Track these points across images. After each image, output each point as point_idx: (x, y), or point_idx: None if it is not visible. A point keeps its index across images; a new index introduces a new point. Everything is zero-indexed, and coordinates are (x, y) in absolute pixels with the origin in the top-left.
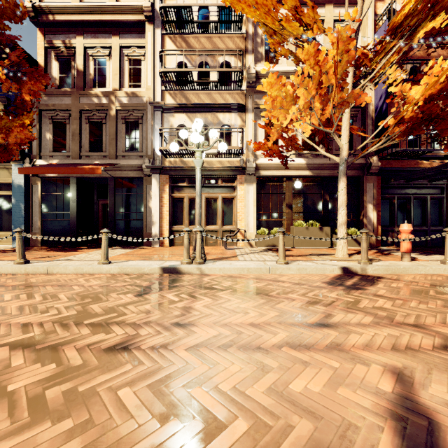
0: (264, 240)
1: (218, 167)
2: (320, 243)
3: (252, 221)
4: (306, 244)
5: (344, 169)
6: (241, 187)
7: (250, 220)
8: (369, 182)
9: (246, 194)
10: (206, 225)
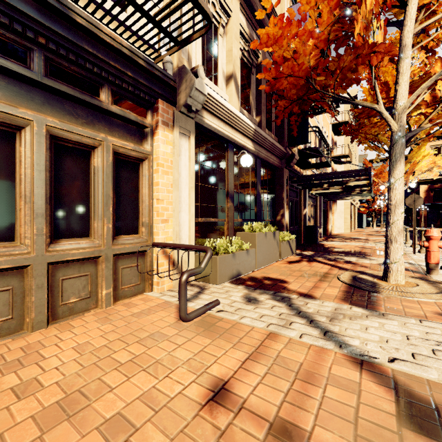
0: (227, 266)
1: (117, 40)
2: (274, 257)
3: (186, 223)
4: (266, 261)
5: (404, 144)
6: (166, 135)
7: (183, 220)
8: (285, 176)
9: (176, 157)
10: (49, 241)
